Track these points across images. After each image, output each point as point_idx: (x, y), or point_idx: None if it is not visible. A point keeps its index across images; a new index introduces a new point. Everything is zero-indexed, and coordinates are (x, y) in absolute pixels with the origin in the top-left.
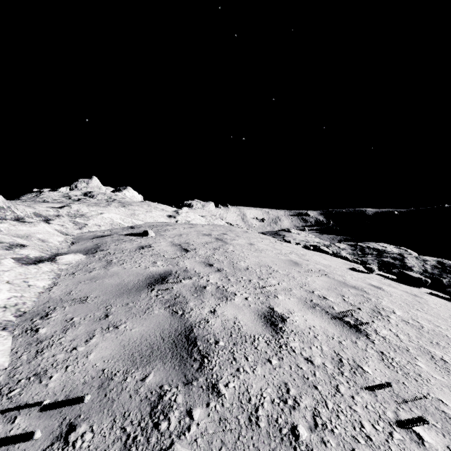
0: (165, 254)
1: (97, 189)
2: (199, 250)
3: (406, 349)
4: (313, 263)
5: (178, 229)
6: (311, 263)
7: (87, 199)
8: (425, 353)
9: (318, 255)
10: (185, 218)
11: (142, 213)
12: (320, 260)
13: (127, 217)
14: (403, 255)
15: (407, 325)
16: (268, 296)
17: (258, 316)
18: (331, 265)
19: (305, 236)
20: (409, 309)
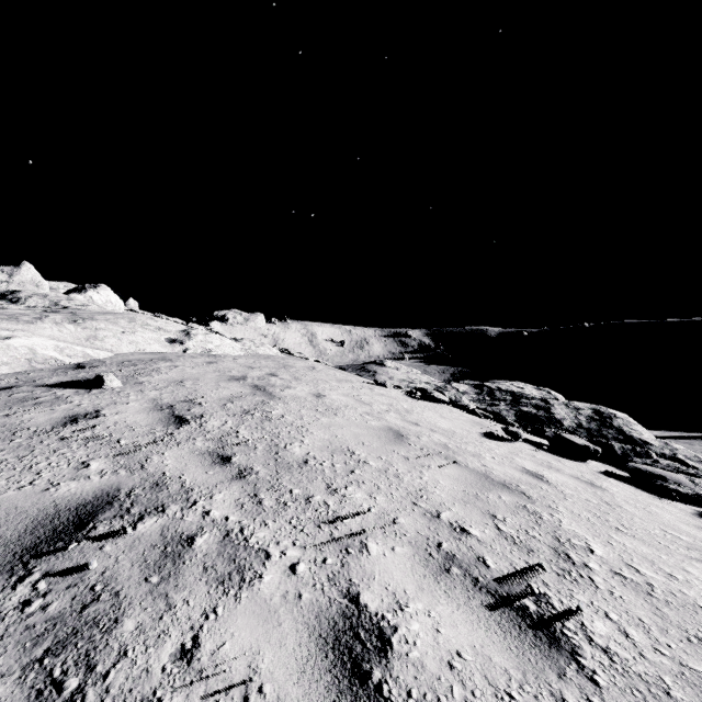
0: (125, 436)
1: (32, 287)
2: (209, 418)
3: (664, 691)
4: (426, 429)
5: (181, 368)
6: (423, 431)
7: (2, 306)
8: (701, 691)
9: (431, 409)
10: (203, 345)
11: (114, 335)
12: (437, 420)
13: (78, 343)
14: (548, 401)
15: (627, 589)
16: (347, 548)
17: (318, 644)
18: (455, 430)
19: (407, 372)
20: (607, 533)
